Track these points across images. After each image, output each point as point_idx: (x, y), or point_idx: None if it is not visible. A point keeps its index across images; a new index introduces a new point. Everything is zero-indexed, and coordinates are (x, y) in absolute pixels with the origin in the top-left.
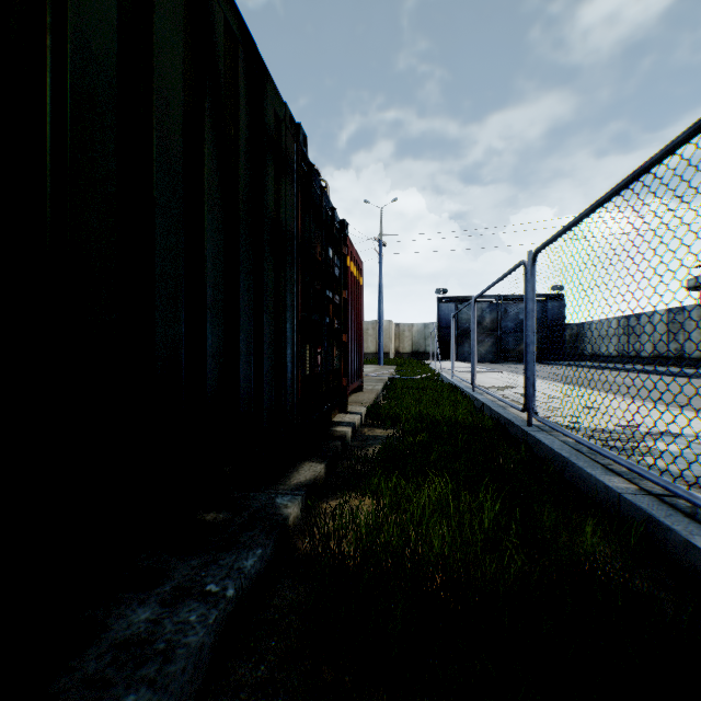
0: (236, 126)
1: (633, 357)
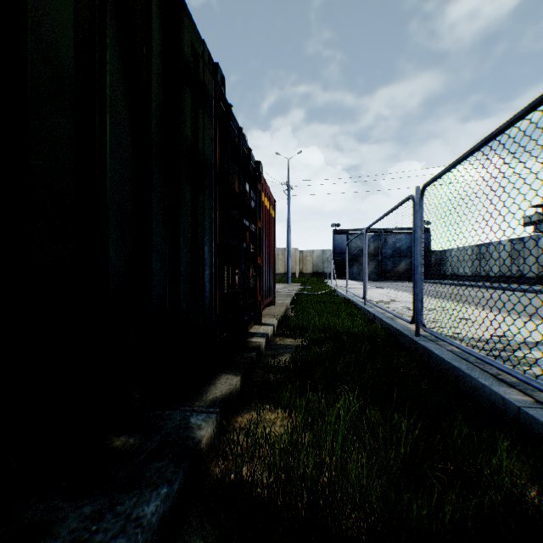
0: (148, 44)
1: (484, 277)
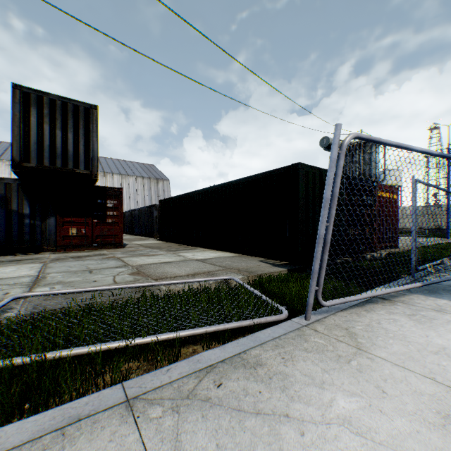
0: None
1: None
